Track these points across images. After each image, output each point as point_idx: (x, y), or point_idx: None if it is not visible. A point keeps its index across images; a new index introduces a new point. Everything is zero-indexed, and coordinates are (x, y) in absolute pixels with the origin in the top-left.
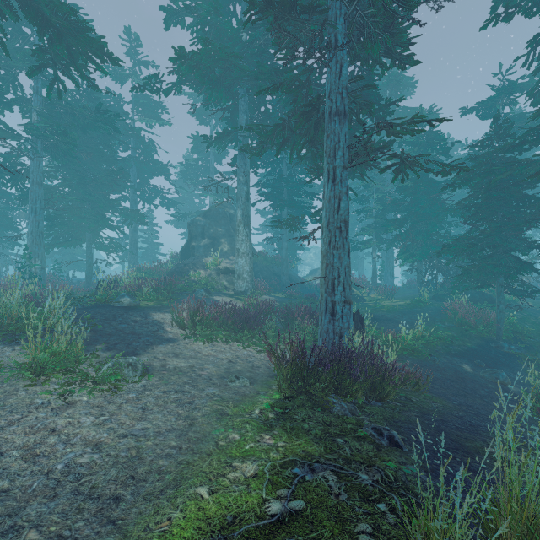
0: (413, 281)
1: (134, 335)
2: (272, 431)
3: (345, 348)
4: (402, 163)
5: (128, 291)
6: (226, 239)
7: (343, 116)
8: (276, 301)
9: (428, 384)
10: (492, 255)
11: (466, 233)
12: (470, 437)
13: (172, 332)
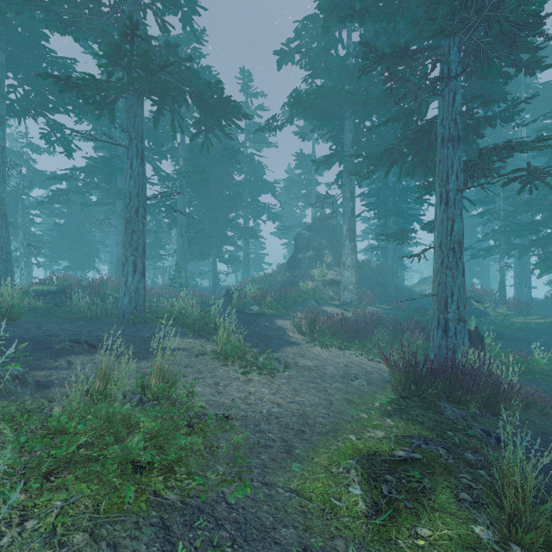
0: None
1: (267, 337)
2: (391, 417)
3: (457, 363)
4: (530, 175)
5: (255, 301)
6: (329, 250)
7: (457, 141)
8: (383, 314)
9: None
10: None
11: None
12: None
13: (294, 336)
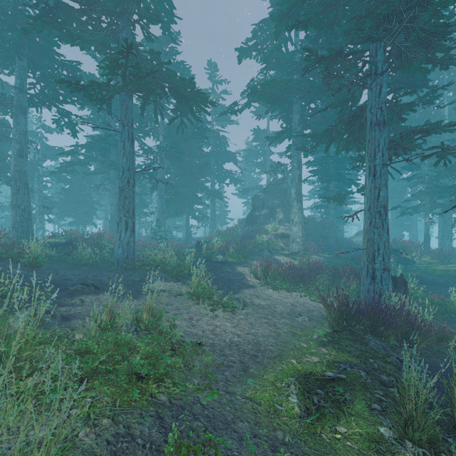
0: None
1: (230, 281)
2: (326, 346)
3: (380, 304)
4: (444, 152)
5: (220, 251)
6: (281, 209)
7: (383, 125)
8: (324, 262)
9: None
10: None
11: None
12: None
13: (251, 280)
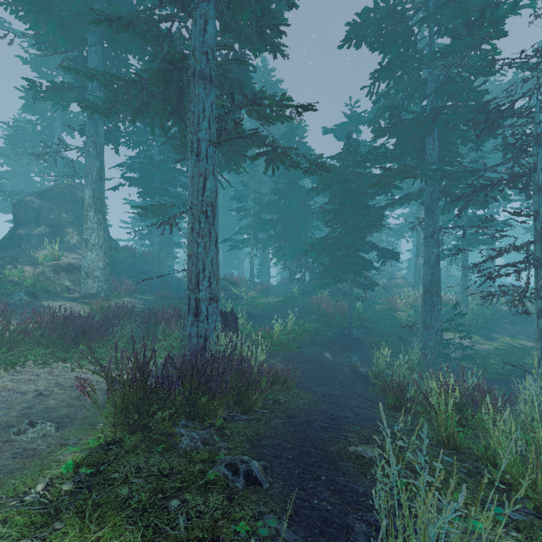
0: (286, 279)
1: None
2: (51, 527)
3: (202, 357)
4: (273, 153)
5: None
6: (75, 228)
7: (210, 82)
8: (136, 304)
9: (296, 378)
10: (346, 254)
11: (327, 234)
12: (333, 437)
13: None
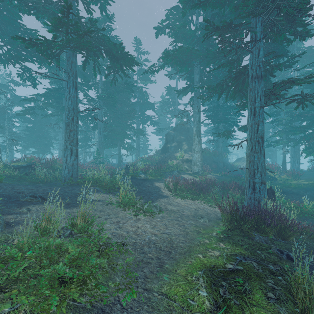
0: None
1: (149, 193)
2: (223, 242)
3: (261, 208)
4: (302, 98)
5: (143, 171)
6: (186, 142)
7: (260, 78)
8: (217, 179)
9: None
10: None
11: None
12: None
13: (165, 192)
